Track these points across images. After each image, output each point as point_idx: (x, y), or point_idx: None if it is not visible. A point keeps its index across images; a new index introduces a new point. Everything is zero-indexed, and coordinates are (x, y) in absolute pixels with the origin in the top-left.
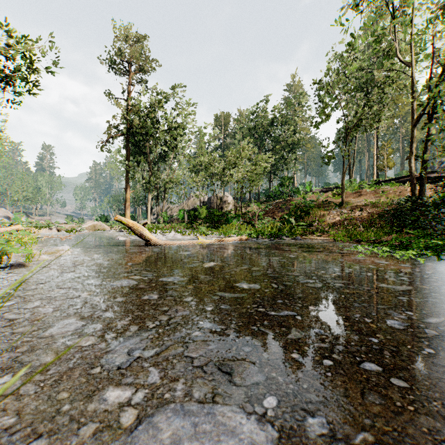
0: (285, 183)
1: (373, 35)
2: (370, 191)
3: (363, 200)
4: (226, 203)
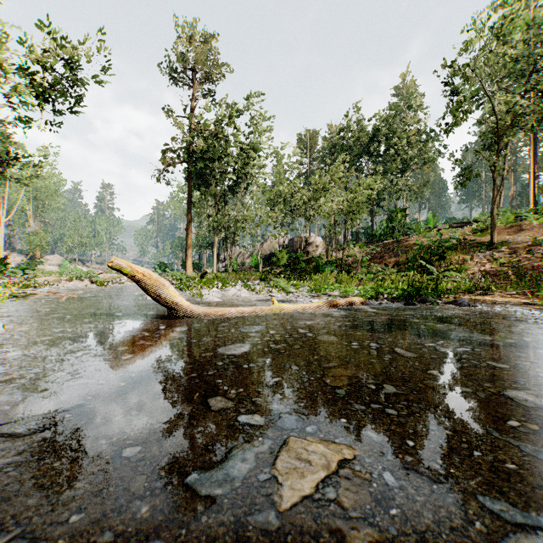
0: (396, 217)
1: None
2: (538, 224)
3: (528, 237)
4: (313, 246)
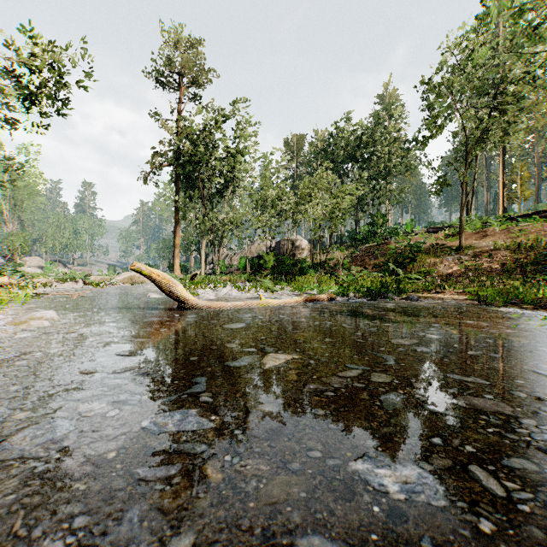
0: (377, 222)
1: (509, 8)
2: (501, 230)
3: (491, 243)
4: (299, 248)
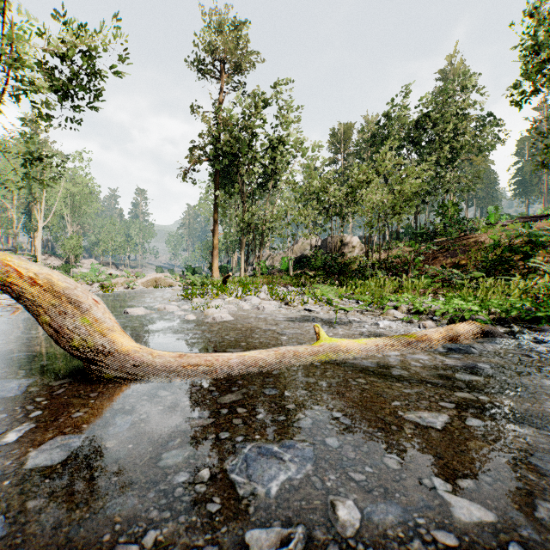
0: (448, 212)
1: None
2: None
3: None
4: (349, 246)
